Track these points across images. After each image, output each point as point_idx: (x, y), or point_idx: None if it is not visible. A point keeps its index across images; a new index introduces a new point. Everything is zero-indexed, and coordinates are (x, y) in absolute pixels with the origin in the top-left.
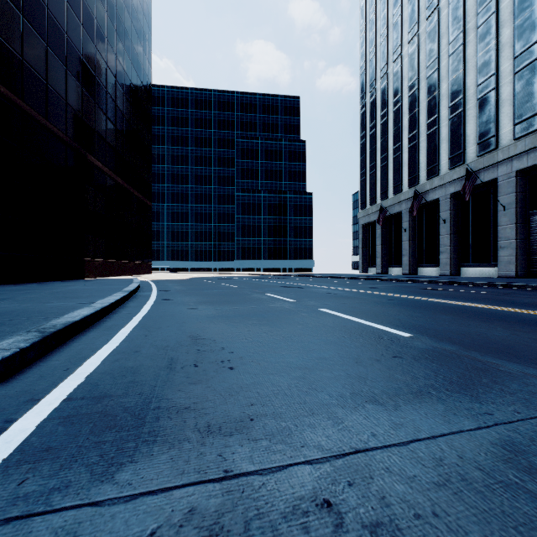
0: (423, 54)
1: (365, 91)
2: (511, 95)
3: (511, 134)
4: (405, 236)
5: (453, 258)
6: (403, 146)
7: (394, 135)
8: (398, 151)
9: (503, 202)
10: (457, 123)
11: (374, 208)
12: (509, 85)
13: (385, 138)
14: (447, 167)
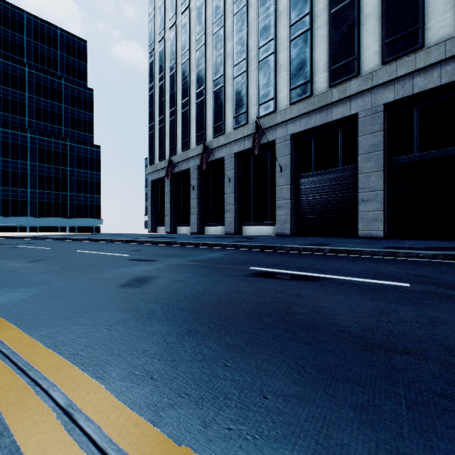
0: (210, 9)
1: (154, 39)
2: (287, 61)
3: (287, 99)
4: (193, 194)
5: (237, 216)
6: (191, 101)
7: (183, 89)
8: (187, 106)
9: (280, 163)
10: (241, 83)
11: (163, 164)
12: (286, 51)
13: (174, 91)
14: (232, 126)
